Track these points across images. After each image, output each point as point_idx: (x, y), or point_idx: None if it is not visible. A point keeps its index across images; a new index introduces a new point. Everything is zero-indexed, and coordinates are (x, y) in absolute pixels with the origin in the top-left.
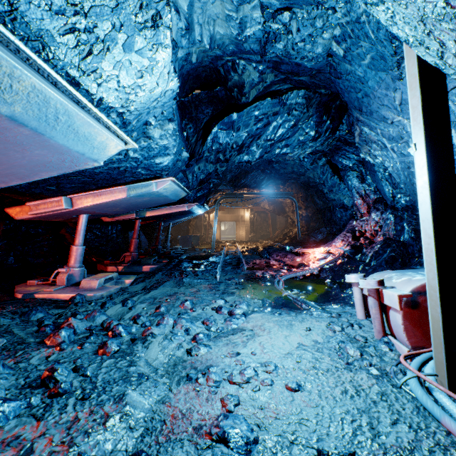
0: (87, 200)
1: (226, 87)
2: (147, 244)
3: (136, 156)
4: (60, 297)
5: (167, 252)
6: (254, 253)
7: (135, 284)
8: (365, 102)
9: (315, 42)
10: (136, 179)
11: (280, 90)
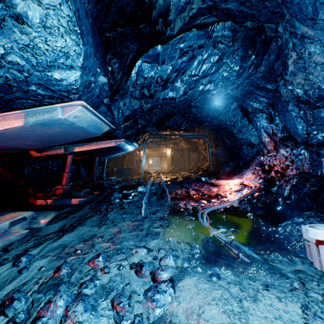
0: None
1: (151, 19)
2: (87, 176)
3: (16, 60)
4: None
5: (101, 183)
6: (175, 183)
7: (53, 223)
8: None
9: None
10: (39, 104)
11: (205, 24)
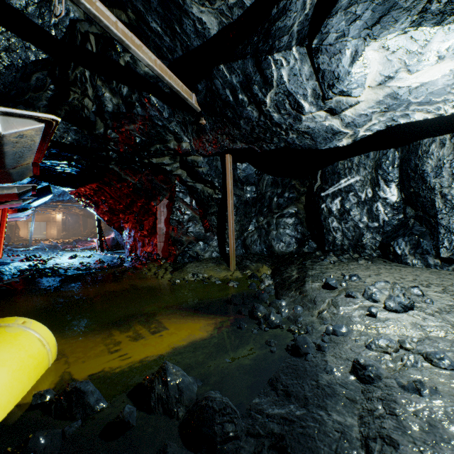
0: None
1: None
2: None
3: None
4: None
5: None
6: (66, 243)
7: None
8: None
9: None
10: None
11: None
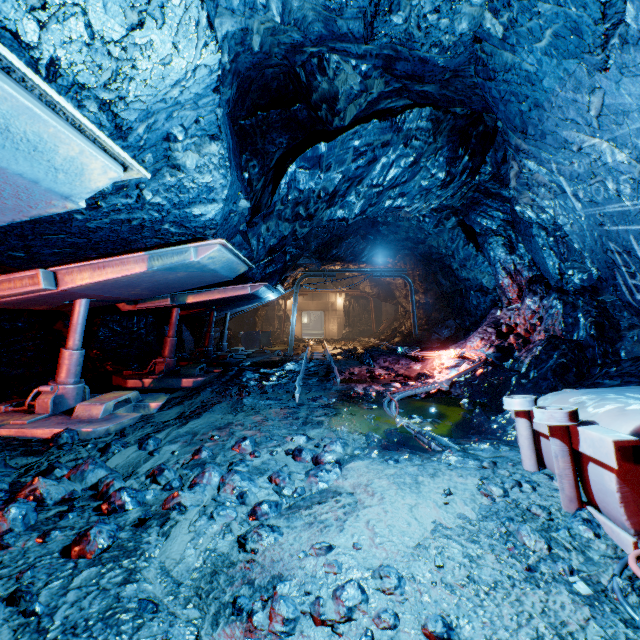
0: (82, 276)
1: (310, 102)
2: (194, 344)
3: (158, 201)
4: (36, 434)
5: (222, 356)
6: (350, 357)
7: (166, 409)
8: (534, 118)
9: (458, 12)
10: (163, 243)
11: (392, 109)
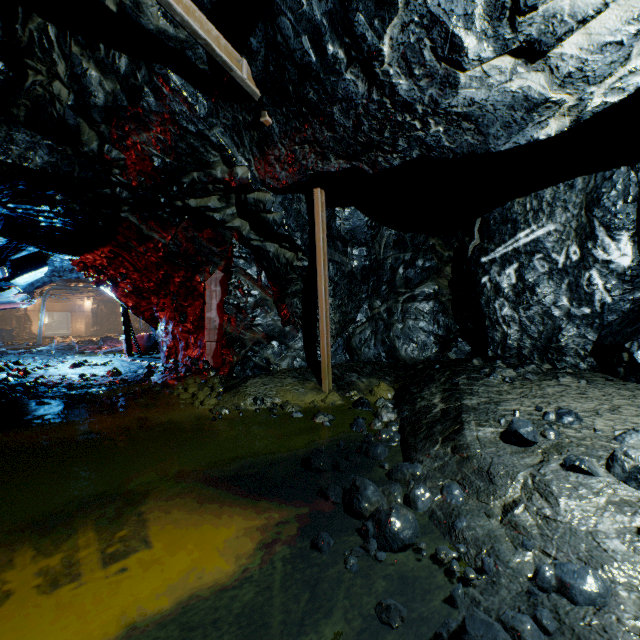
0: None
1: None
2: None
3: None
4: None
5: None
6: (91, 343)
7: None
8: None
9: None
10: None
11: None
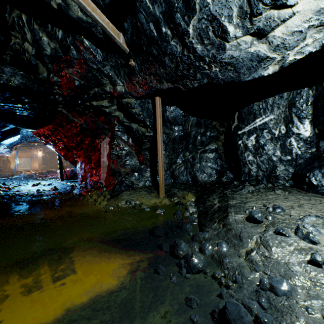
0: None
1: None
2: None
3: None
4: None
5: None
6: (41, 174)
7: None
8: None
9: None
10: None
11: None
